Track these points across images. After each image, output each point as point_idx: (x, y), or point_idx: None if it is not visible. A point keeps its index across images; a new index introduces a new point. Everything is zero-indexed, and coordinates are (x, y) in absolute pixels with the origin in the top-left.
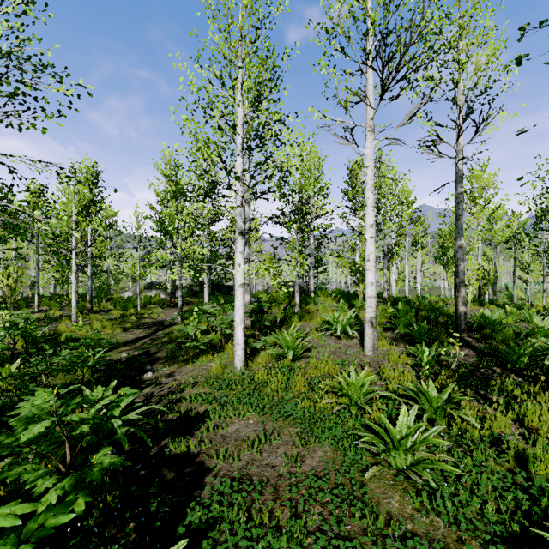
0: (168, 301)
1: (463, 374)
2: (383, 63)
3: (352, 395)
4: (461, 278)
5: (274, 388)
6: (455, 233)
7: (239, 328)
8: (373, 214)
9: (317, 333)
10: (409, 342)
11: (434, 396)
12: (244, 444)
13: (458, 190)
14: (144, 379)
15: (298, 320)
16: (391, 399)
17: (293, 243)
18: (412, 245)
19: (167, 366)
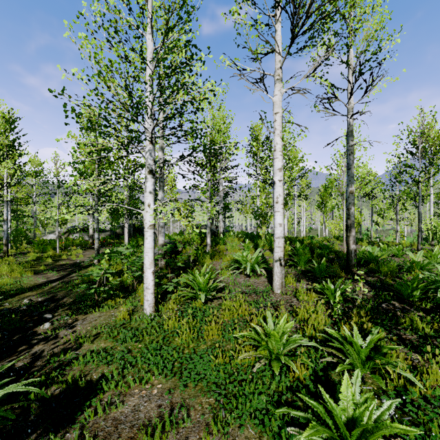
0: (90, 243)
1: (369, 310)
2: (293, 7)
3: (272, 347)
4: (352, 220)
5: (185, 338)
6: (347, 181)
7: (149, 272)
8: (281, 158)
9: (228, 271)
10: (311, 278)
11: (360, 345)
12: (142, 435)
13: (349, 142)
14: (38, 332)
15: (210, 259)
16: (311, 346)
17: (205, 189)
18: (298, 196)
19: (70, 314)
